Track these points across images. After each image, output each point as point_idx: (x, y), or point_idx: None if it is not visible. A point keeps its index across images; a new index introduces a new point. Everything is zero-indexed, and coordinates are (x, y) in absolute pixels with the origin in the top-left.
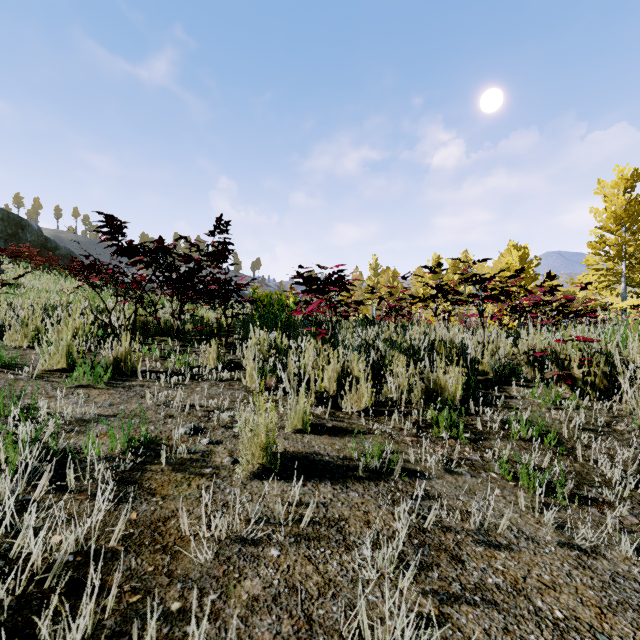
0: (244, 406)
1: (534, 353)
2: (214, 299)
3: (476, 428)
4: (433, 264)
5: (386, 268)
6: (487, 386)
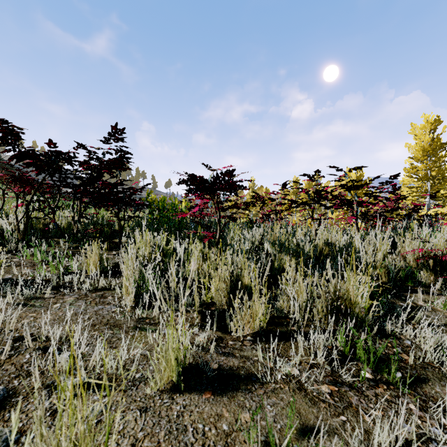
0: (104, 334)
1: (440, 258)
2: (109, 203)
3: (404, 361)
4: (293, 184)
5: (260, 186)
6: (386, 293)
